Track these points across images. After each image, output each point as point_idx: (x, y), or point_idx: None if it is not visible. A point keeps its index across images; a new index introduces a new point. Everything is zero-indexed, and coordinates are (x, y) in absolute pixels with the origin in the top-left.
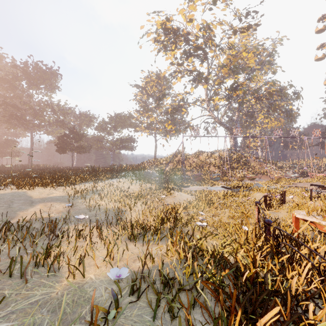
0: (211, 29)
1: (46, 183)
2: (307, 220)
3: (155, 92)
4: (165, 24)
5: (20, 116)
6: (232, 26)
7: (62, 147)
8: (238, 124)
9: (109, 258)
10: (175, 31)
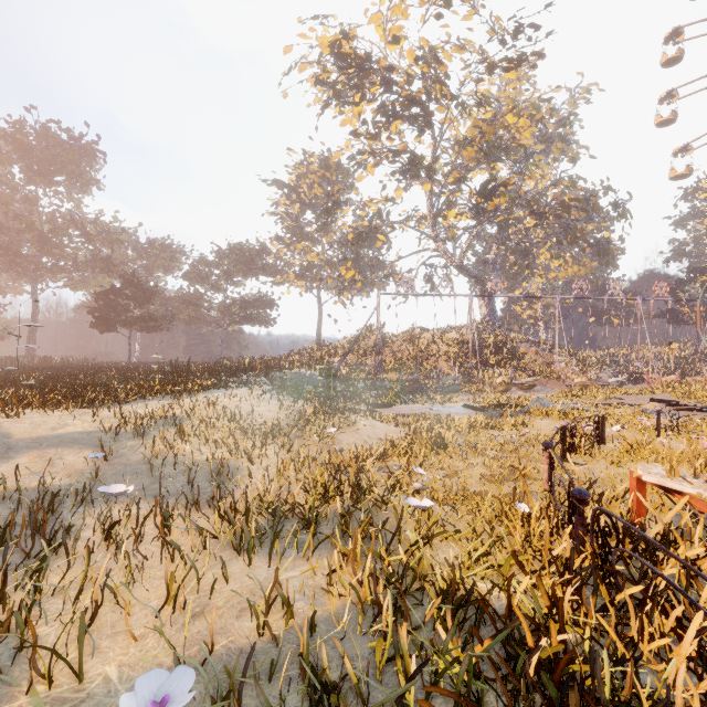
0: (439, 61)
1: (53, 401)
2: (669, 488)
3: (318, 198)
4: (340, 45)
5: (6, 245)
6: (484, 56)
7: (105, 317)
8: (497, 269)
9: (171, 608)
10: (361, 62)
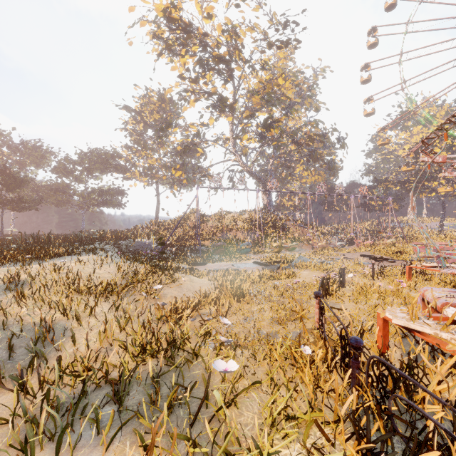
0: (238, 35)
1: None
2: (409, 328)
3: (156, 121)
4: (170, 12)
5: None
6: (266, 36)
7: None
8: (272, 175)
9: None
10: (186, 27)
